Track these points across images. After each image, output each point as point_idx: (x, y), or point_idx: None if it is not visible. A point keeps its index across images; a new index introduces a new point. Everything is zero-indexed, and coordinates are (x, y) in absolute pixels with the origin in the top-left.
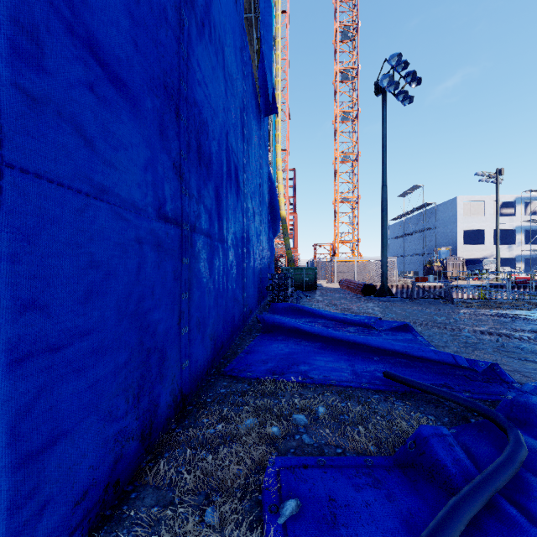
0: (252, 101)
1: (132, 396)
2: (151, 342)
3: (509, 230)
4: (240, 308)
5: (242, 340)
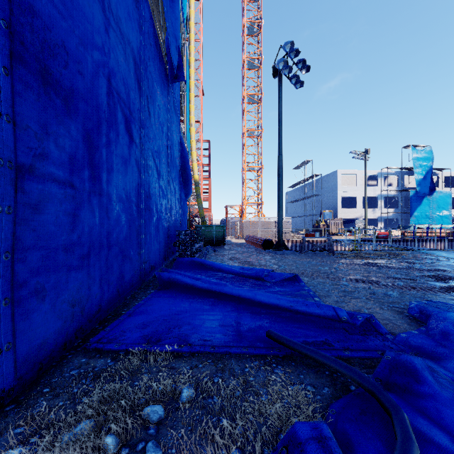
0: (156, 62)
1: None
2: None
3: (373, 197)
4: (134, 265)
5: (133, 299)
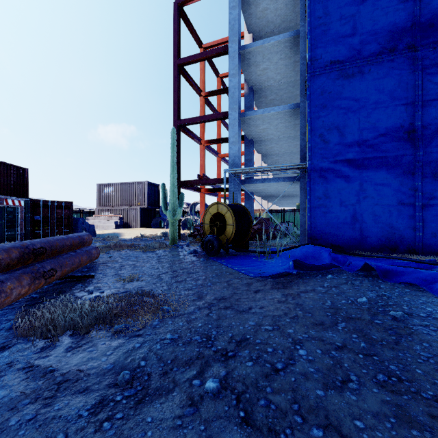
0: None
1: (387, 240)
2: (395, 232)
3: None
4: None
5: None
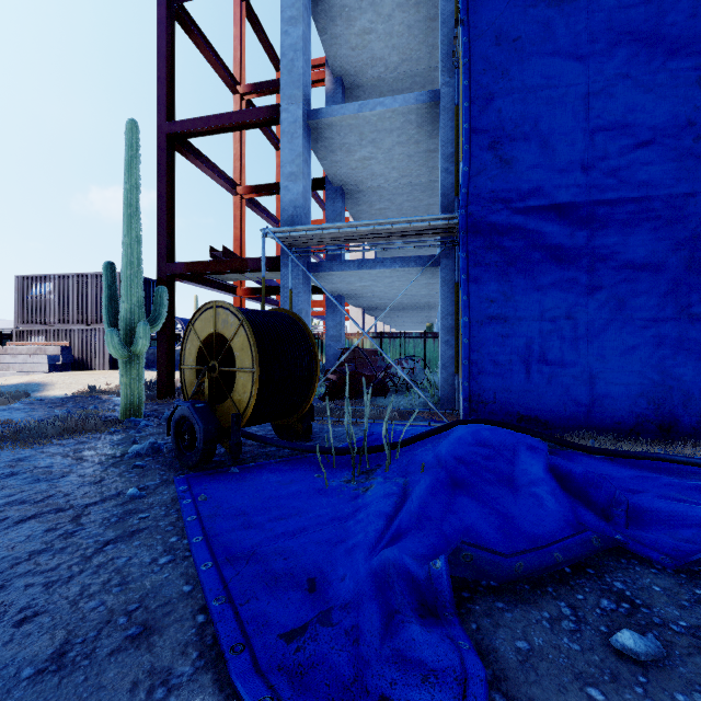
0: None
1: (652, 403)
2: (671, 384)
3: None
4: None
5: None
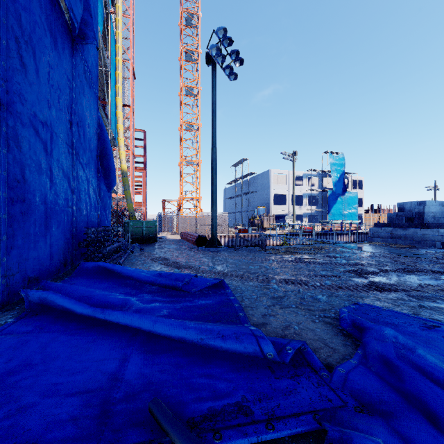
0: (42, 1)
1: None
2: None
3: (300, 195)
4: None
5: None
